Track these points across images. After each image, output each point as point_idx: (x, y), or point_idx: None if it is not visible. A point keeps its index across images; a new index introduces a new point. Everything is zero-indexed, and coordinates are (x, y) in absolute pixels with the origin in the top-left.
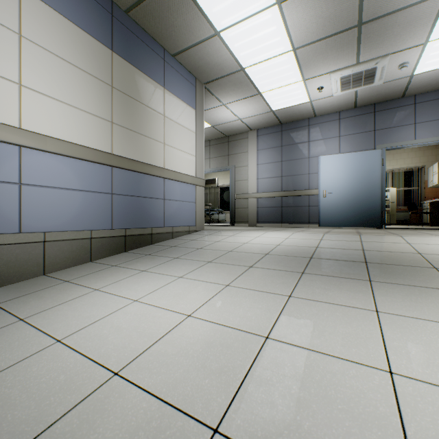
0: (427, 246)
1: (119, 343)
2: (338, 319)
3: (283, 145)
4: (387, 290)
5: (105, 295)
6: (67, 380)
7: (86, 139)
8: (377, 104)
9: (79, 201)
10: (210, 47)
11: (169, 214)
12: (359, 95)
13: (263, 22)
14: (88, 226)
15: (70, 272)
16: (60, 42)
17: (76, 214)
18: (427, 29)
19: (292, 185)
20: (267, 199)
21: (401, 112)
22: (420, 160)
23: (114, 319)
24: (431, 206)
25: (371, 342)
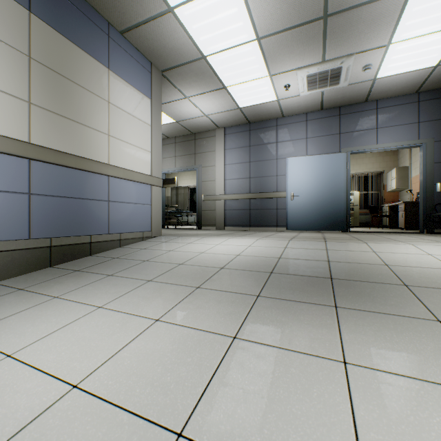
0: (393, 255)
1: None
2: (293, 382)
3: (251, 145)
4: (356, 322)
5: None
6: None
7: None
8: (342, 107)
9: None
10: (164, 26)
11: (115, 218)
12: (325, 97)
13: (223, 2)
14: None
15: None
16: None
17: None
18: (390, 29)
19: (260, 187)
20: (235, 201)
21: (364, 117)
22: (380, 165)
23: None
24: (390, 210)
25: (338, 435)
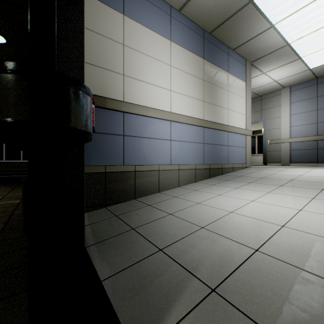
0: None
1: (268, 216)
2: None
3: (319, 95)
4: None
5: (229, 197)
6: (258, 225)
7: (193, 113)
8: None
9: (190, 148)
10: (263, 37)
11: (230, 155)
12: None
13: (316, 6)
14: (194, 162)
15: (191, 186)
16: (183, 63)
17: (189, 155)
18: None
19: None
20: (300, 143)
21: None
22: None
23: (251, 207)
24: None
25: None
